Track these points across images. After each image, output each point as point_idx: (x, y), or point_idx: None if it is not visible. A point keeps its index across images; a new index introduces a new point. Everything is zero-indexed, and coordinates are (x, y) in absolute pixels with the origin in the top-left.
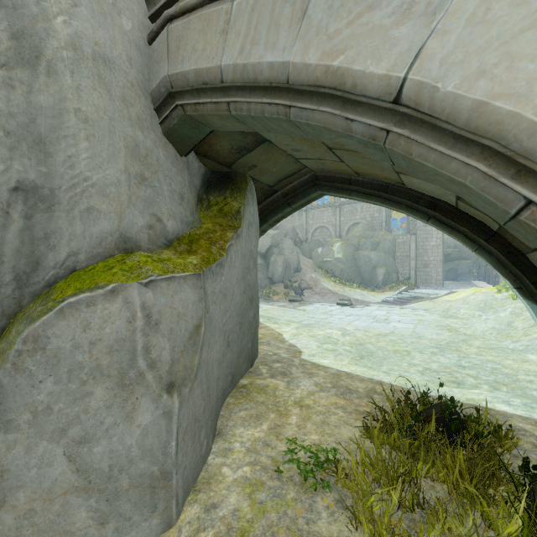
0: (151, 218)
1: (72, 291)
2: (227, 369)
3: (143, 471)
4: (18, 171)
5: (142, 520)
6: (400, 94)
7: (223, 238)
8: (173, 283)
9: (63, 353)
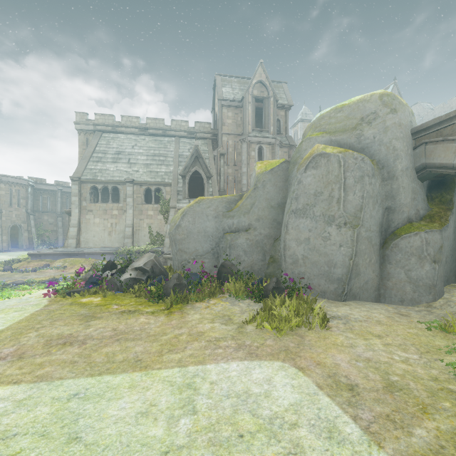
0: (416, 211)
1: (403, 233)
2: (445, 273)
3: (426, 282)
4: (386, 204)
5: (426, 295)
6: None
7: (445, 215)
8: (432, 232)
9: (403, 248)
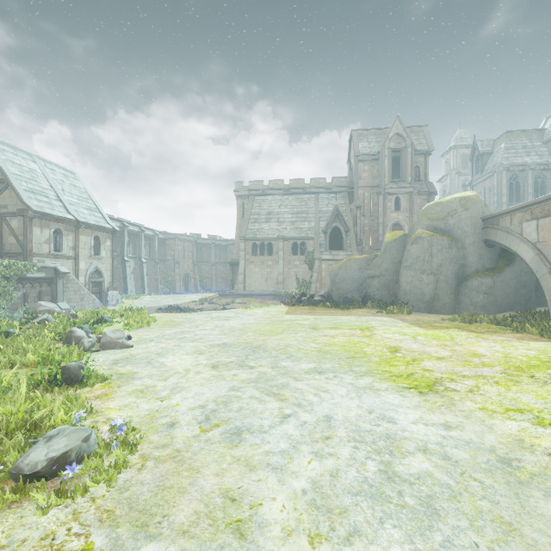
0: (482, 266)
1: (469, 278)
2: (507, 303)
3: (480, 305)
4: (461, 262)
5: (480, 312)
6: (516, 253)
7: (503, 268)
8: (486, 278)
9: (468, 287)
